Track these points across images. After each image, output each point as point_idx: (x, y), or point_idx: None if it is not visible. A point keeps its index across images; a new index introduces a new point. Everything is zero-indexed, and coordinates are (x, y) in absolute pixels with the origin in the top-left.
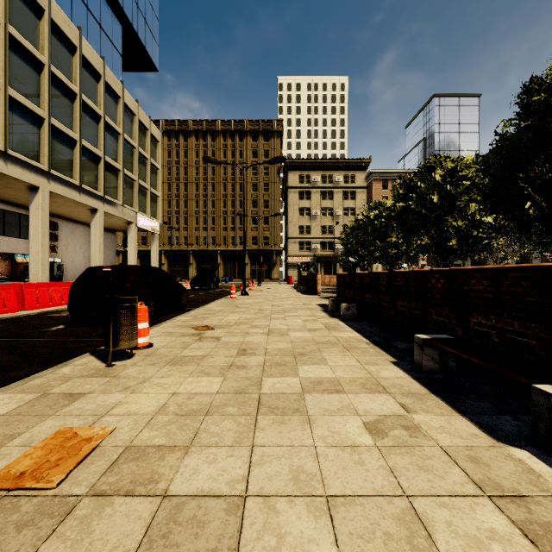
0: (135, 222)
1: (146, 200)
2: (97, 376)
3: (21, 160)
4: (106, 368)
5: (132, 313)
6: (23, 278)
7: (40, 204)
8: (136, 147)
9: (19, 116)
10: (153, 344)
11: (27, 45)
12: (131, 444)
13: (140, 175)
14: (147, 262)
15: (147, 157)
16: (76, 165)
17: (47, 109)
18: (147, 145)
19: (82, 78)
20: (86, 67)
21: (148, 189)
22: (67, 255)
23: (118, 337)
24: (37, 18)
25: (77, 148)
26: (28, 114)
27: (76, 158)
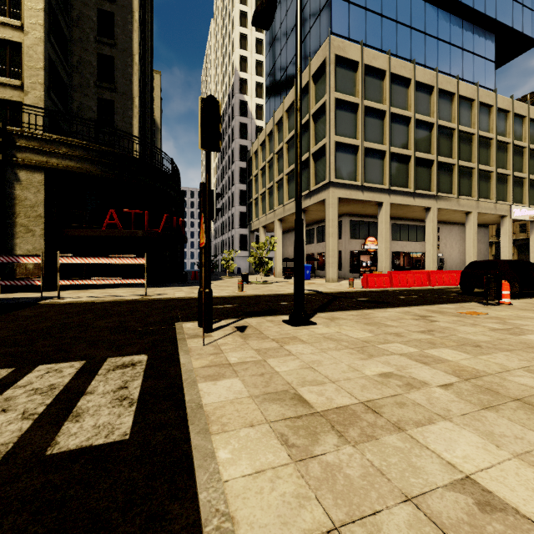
0: (509, 214)
1: (522, 190)
2: (481, 307)
3: (421, 194)
4: (485, 306)
5: (498, 284)
6: (418, 268)
7: (431, 219)
8: (510, 142)
9: (420, 166)
10: (512, 304)
11: (424, 119)
12: (495, 316)
13: (514, 167)
14: (526, 252)
15: (524, 145)
16: (454, 183)
17: (435, 152)
18: (523, 133)
19: (458, 113)
20: (462, 102)
21: (525, 177)
22: (446, 251)
23: (491, 294)
24: (429, 95)
25: (455, 170)
26: (424, 162)
27: (454, 177)
